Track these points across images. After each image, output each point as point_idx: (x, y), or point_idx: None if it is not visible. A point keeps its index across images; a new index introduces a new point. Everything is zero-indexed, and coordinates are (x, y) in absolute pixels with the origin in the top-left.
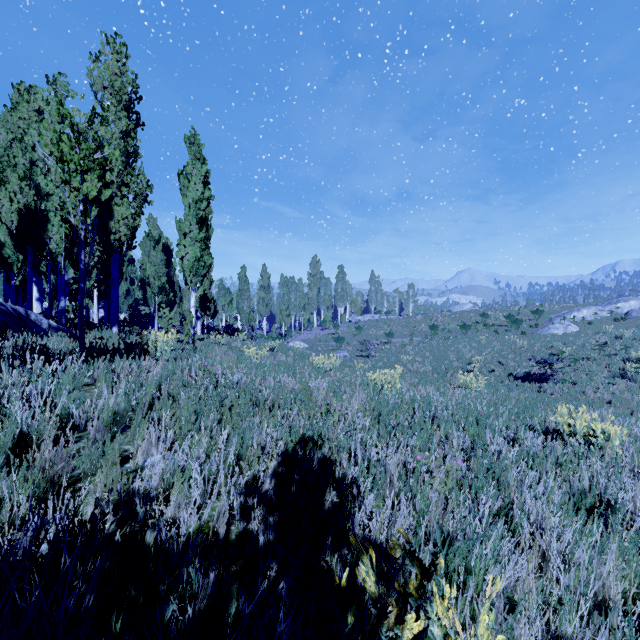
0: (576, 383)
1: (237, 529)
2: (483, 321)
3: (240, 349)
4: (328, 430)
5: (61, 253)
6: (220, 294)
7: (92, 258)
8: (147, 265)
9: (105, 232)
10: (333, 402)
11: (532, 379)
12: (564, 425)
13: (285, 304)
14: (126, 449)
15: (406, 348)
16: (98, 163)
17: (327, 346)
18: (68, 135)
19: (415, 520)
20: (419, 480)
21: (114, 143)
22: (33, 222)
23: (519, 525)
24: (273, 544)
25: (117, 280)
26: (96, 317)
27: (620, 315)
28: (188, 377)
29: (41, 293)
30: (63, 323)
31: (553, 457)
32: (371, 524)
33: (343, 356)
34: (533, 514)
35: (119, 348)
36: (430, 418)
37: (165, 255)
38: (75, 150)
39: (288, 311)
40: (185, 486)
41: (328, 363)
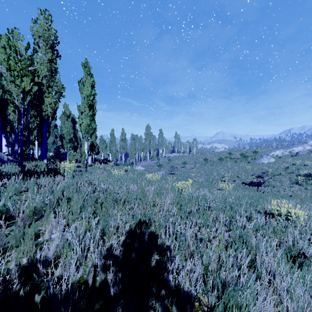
0: (275, 186)
1: (100, 279)
2: (229, 156)
3: (110, 170)
4: (154, 216)
5: (15, 121)
6: (101, 143)
7: (33, 124)
8: (63, 128)
9: (40, 111)
10: (157, 199)
11: (253, 185)
12: (275, 210)
13: (133, 148)
14: (40, 229)
15: (192, 169)
16: (30, 72)
17: (154, 169)
18: (14, 57)
19: (202, 269)
20: (204, 246)
21: (44, 65)
22: (2, 105)
23: (260, 271)
24: (120, 291)
25: (46, 135)
26: (37, 154)
27: (294, 153)
28: (80, 186)
29: (8, 142)
30: (17, 157)
31: (272, 228)
32: (179, 277)
33: (162, 174)
34: (269, 266)
35: (44, 171)
36: (207, 207)
37: (72, 123)
38: (18, 65)
39: (135, 151)
40: (68, 255)
41: (154, 178)
